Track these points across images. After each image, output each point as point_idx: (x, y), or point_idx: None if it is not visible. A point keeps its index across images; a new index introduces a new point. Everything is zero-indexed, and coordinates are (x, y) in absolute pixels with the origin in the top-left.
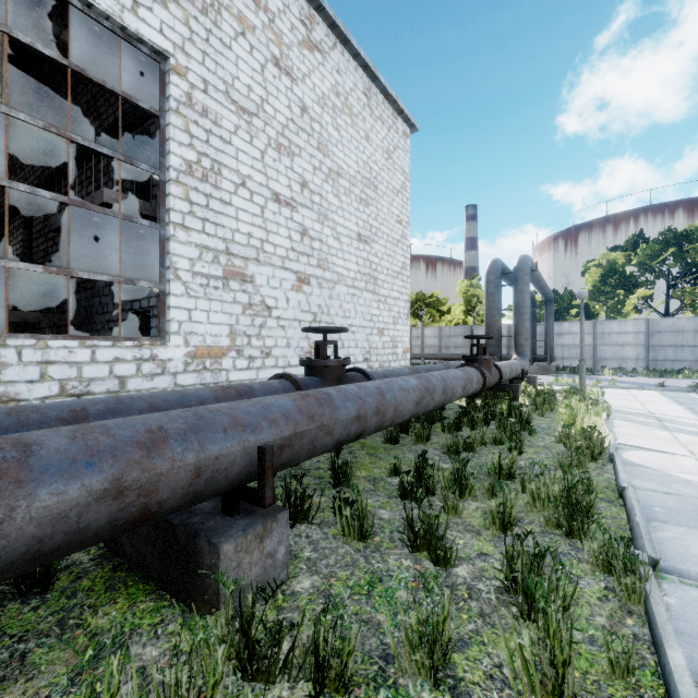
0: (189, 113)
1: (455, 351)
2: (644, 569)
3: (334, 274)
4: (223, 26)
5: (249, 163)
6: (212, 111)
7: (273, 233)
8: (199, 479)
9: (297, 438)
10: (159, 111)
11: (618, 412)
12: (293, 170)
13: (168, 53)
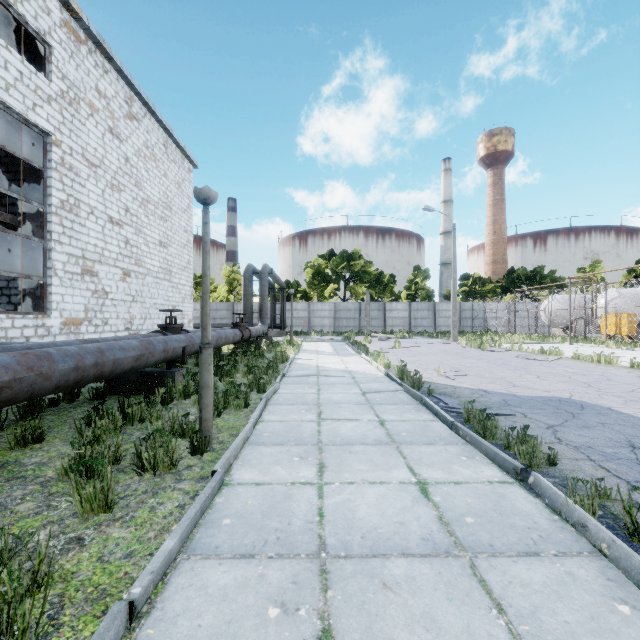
0: (62, 170)
1: (221, 322)
2: (279, 372)
3: (145, 269)
4: (81, 111)
5: (95, 198)
6: (75, 167)
7: (109, 244)
8: (173, 352)
9: (188, 347)
10: (44, 168)
11: (305, 350)
12: (121, 201)
13: (51, 133)
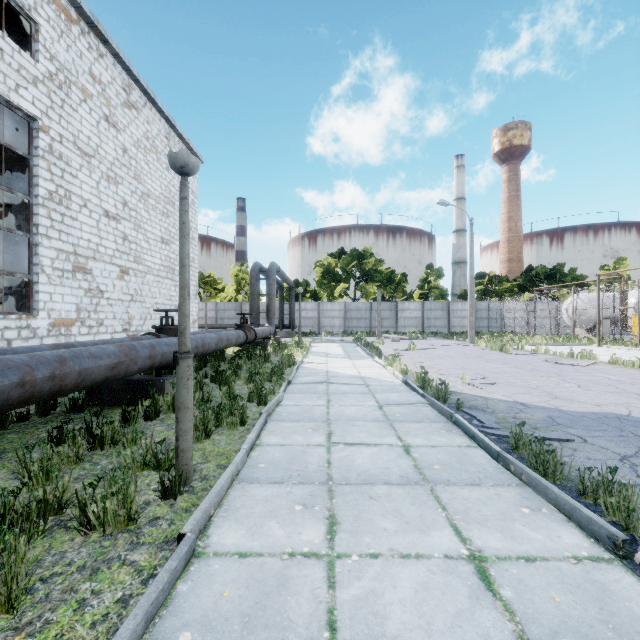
0: (50, 158)
1: (229, 322)
2: (284, 379)
3: (145, 267)
4: (72, 96)
5: (89, 190)
6: (65, 156)
7: (104, 239)
8: (162, 358)
9: None
10: (29, 155)
11: (313, 352)
12: (118, 194)
13: (37, 118)
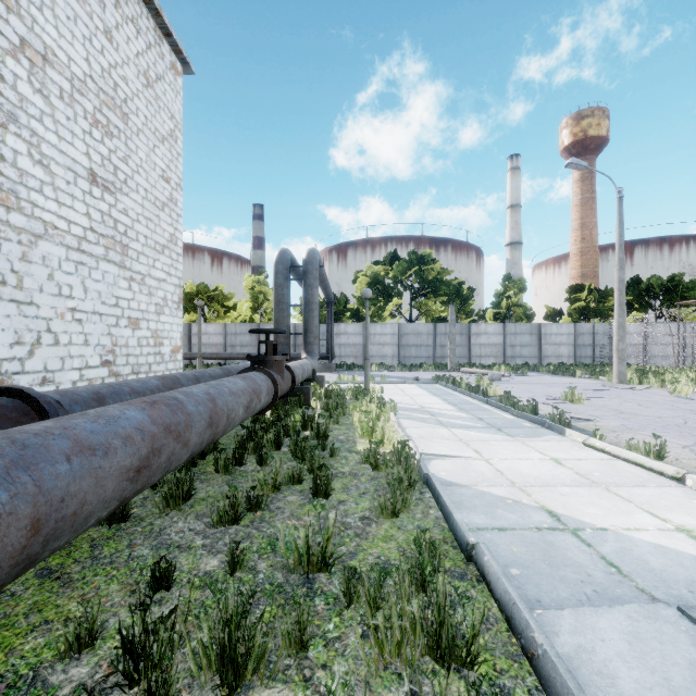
0: None
1: (241, 350)
2: None
3: (34, 221)
4: None
5: None
6: None
7: None
8: None
9: None
10: None
11: (400, 409)
12: None
13: None
